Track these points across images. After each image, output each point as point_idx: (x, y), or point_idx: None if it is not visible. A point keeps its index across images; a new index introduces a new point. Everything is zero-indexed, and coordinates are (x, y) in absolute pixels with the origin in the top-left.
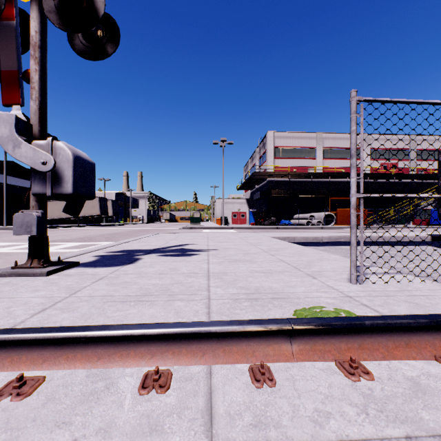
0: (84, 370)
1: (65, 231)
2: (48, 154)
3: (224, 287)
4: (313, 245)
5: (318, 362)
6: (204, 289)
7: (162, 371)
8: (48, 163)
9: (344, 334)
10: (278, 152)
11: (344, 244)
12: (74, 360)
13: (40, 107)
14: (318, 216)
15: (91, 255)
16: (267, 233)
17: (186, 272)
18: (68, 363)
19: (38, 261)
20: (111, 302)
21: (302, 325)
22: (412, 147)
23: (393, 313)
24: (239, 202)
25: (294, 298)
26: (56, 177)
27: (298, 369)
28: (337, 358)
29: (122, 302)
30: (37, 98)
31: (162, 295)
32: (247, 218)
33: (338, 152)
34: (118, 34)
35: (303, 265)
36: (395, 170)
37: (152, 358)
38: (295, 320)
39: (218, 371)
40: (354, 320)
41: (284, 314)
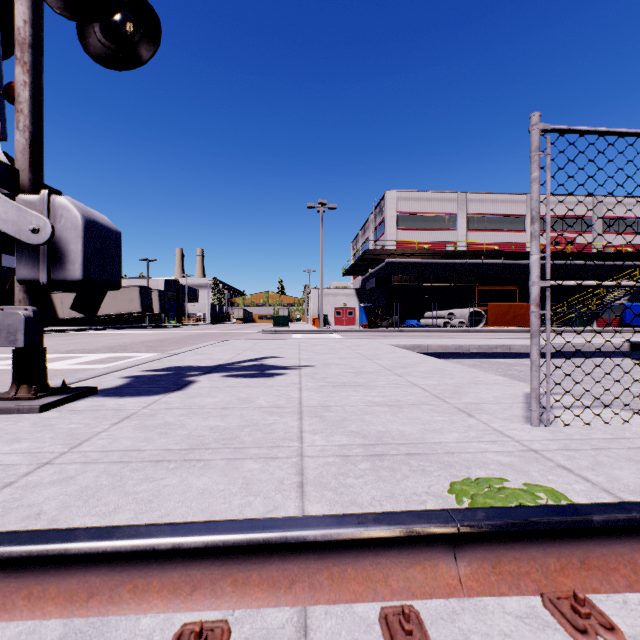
0: (59, 621)
1: (89, 337)
2: (42, 215)
3: (327, 433)
4: (456, 358)
5: (508, 598)
6: (294, 436)
7: (210, 624)
8: (42, 231)
9: (553, 540)
10: (402, 221)
11: (501, 356)
12: (41, 600)
13: (32, 142)
14: (459, 314)
15: (118, 376)
16: (387, 339)
17: (265, 405)
18: (30, 606)
19: (28, 388)
20: (137, 464)
21: (477, 525)
22: (596, 213)
23: (616, 483)
24: (345, 294)
25: (443, 454)
26: (56, 253)
27: (474, 617)
28: (543, 589)
29: (155, 463)
30: (27, 127)
31: (224, 448)
32: (357, 317)
33: (489, 221)
34: (159, 28)
35: (449, 393)
36: (571, 247)
37: (194, 593)
38: (463, 513)
39: (319, 621)
40: (571, 512)
41: (430, 487)
